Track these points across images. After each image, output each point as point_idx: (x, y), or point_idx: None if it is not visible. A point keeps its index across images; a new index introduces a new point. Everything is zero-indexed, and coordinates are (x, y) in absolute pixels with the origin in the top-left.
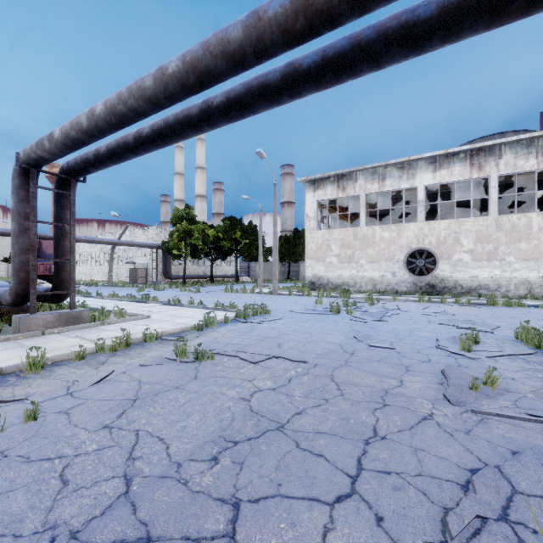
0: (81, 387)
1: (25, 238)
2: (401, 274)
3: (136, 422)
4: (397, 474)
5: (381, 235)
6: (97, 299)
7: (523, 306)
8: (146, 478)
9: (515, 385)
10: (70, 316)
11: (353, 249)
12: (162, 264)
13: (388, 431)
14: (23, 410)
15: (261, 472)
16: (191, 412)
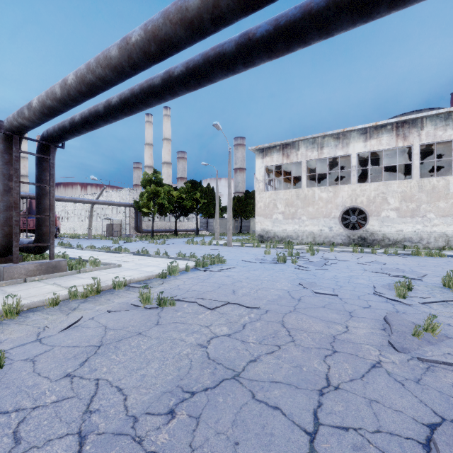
0: (51, 333)
1: (9, 197)
2: (337, 228)
3: (97, 370)
4: (355, 431)
5: (320, 195)
6: (77, 250)
7: (443, 256)
8: (100, 436)
9: (452, 331)
10: (50, 266)
11: (296, 207)
12: (134, 220)
13: (340, 380)
14: None
15: (218, 428)
16: (151, 360)
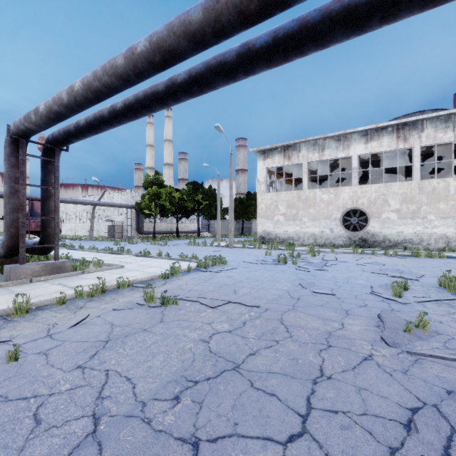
0: (60, 329)
1: (15, 199)
2: (338, 230)
3: (106, 362)
4: (344, 413)
5: (321, 197)
6: (79, 252)
7: (443, 257)
8: (113, 418)
9: (443, 328)
10: (55, 266)
11: (297, 208)
12: (135, 221)
13: (333, 371)
14: (6, 351)
15: (219, 411)
16: (156, 353)
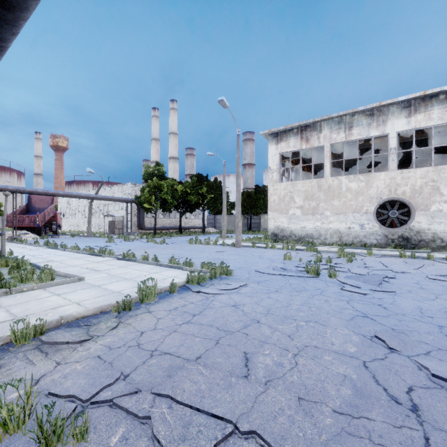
0: None
1: None
2: (370, 226)
3: None
4: None
5: (347, 186)
6: (58, 251)
7: None
8: None
9: None
10: None
11: (317, 200)
12: (136, 216)
13: None
14: None
15: None
16: None
